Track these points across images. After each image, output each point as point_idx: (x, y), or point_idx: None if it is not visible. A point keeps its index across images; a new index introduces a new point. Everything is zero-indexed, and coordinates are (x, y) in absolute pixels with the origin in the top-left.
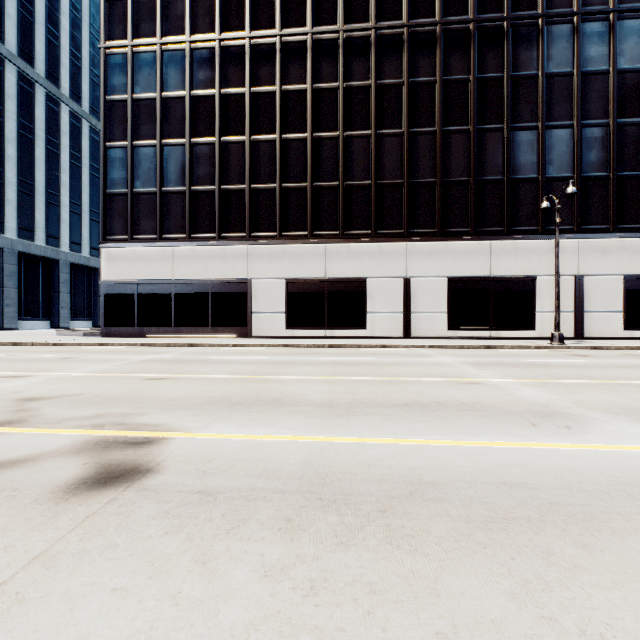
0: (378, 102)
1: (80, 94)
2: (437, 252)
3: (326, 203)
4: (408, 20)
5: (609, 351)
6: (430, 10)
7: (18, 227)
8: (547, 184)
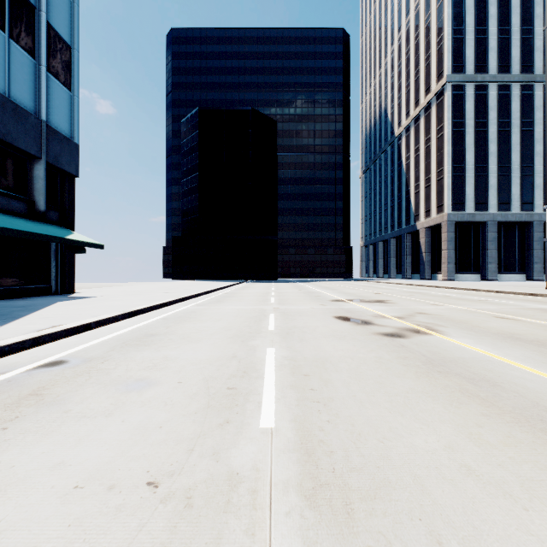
0: None
1: None
2: None
3: None
4: None
5: None
6: None
7: (497, 203)
8: None
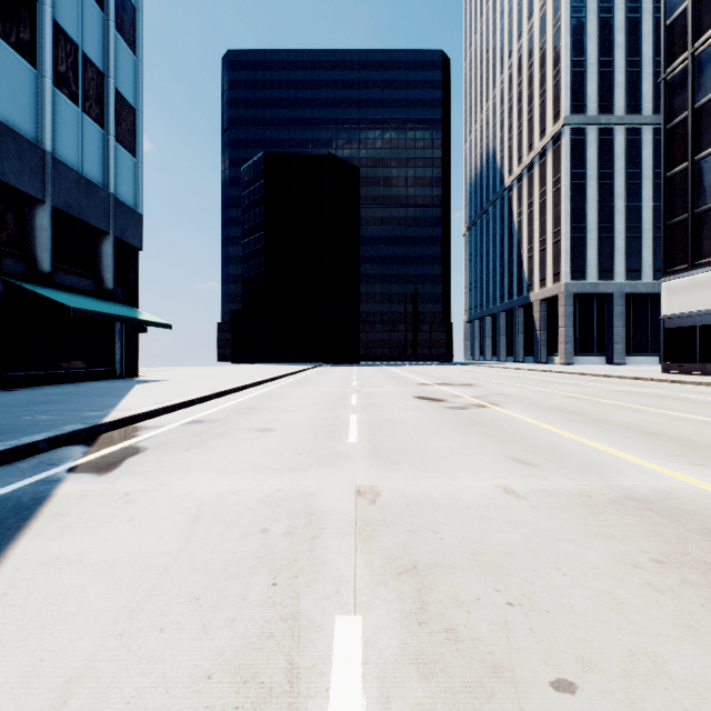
0: None
1: None
2: None
3: None
4: None
5: None
6: None
7: (625, 271)
8: None
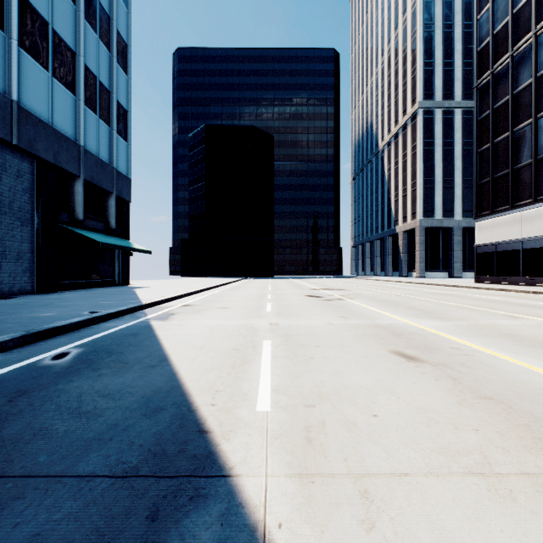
0: None
1: None
2: None
3: None
4: None
5: None
6: None
7: (462, 211)
8: None
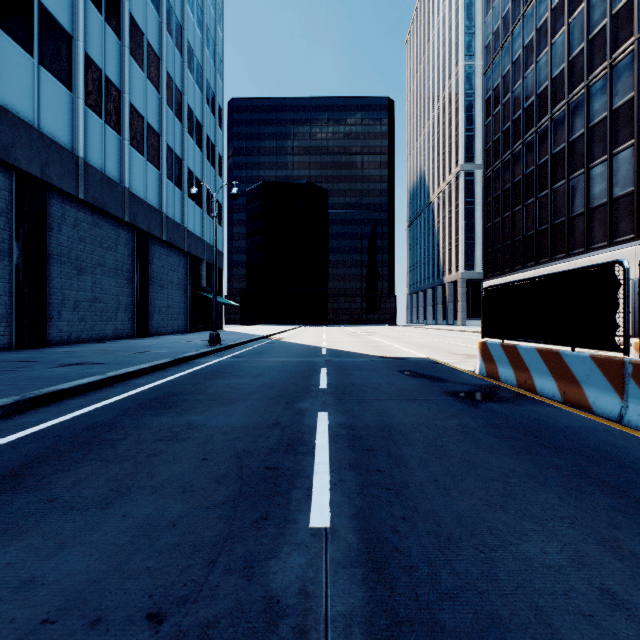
0: (613, 126)
1: None
2: None
3: (577, 228)
4: (636, 34)
5: None
6: None
7: None
8: None
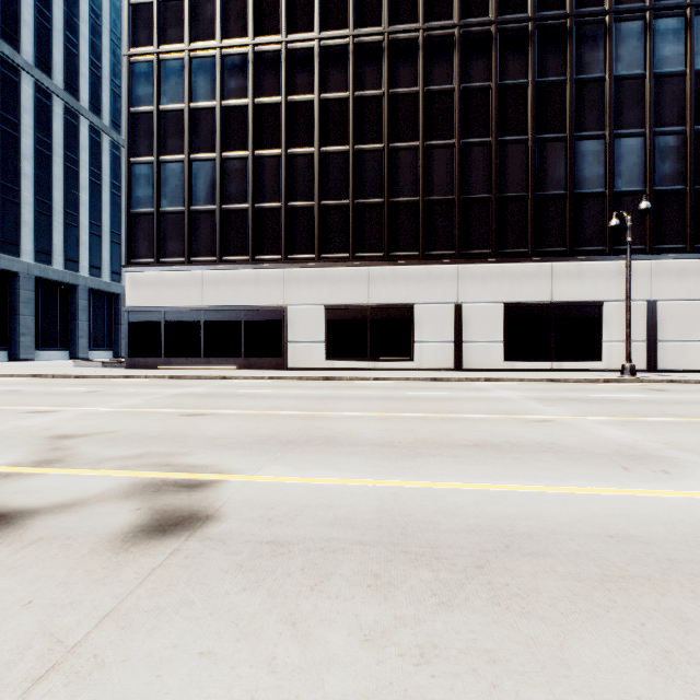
0: (426, 110)
1: (100, 106)
2: (492, 275)
3: (369, 222)
4: (460, 19)
5: (688, 385)
6: (484, 8)
7: (35, 250)
8: (615, 199)
